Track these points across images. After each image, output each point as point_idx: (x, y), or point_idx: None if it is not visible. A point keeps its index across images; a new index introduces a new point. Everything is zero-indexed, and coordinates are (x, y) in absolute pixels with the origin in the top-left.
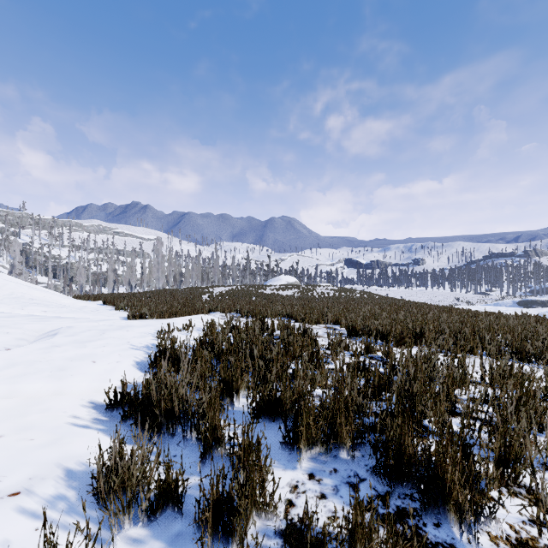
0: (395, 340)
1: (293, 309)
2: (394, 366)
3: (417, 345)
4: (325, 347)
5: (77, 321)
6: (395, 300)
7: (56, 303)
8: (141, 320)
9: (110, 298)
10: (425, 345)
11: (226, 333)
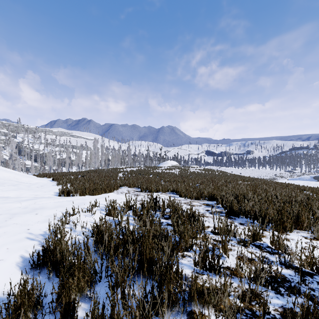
0: (274, 224)
1: (177, 186)
2: (301, 272)
3: (294, 228)
4: (211, 230)
5: (3, 202)
6: (241, 177)
7: (15, 181)
8: (62, 198)
9: (59, 176)
10: (301, 228)
11: (122, 216)
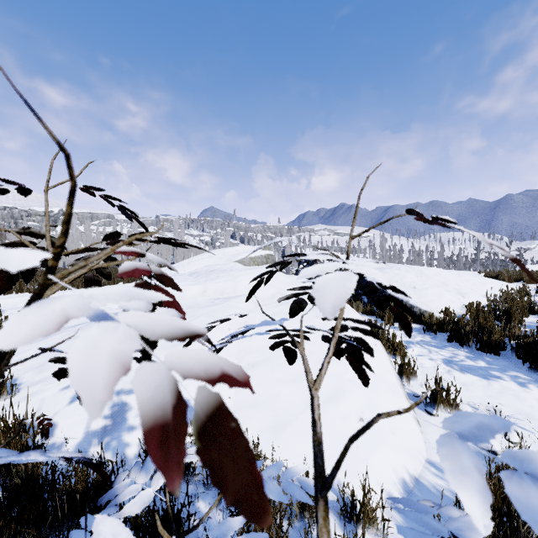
0: None
1: None
2: None
3: None
4: None
5: None
6: None
7: None
8: None
9: None
10: None
11: None
